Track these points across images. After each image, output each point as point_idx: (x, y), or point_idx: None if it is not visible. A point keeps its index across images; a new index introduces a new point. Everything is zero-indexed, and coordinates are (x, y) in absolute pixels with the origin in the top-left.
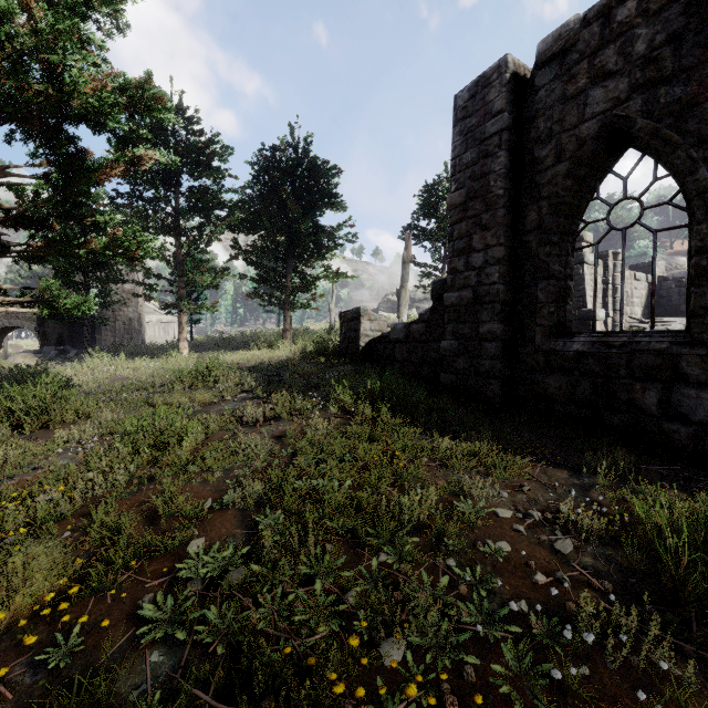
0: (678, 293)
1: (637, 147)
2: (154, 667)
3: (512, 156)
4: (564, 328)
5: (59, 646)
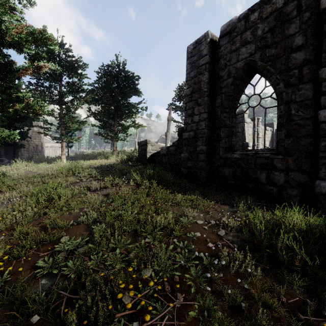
0: None
1: (259, 73)
2: (43, 285)
3: (210, 74)
4: (231, 148)
5: None
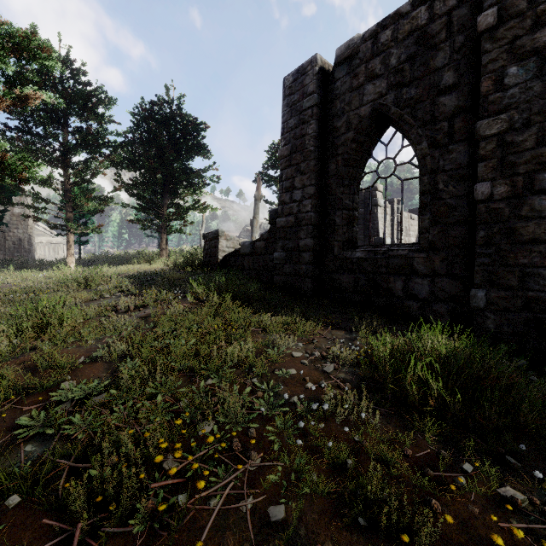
0: None
1: (393, 125)
2: (27, 453)
3: (320, 124)
4: (352, 242)
5: None
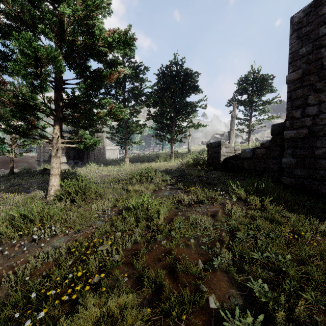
0: None
1: None
2: None
3: None
4: None
5: None
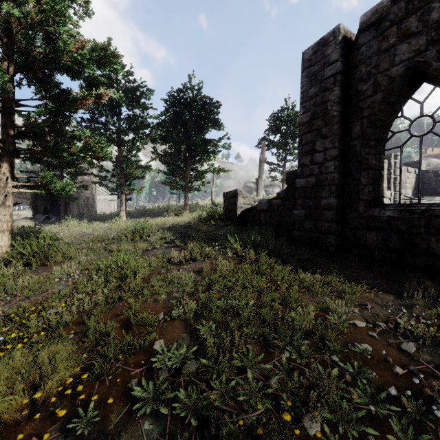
0: (435, 181)
1: (431, 82)
2: (147, 433)
3: (343, 90)
4: (378, 201)
5: (79, 416)
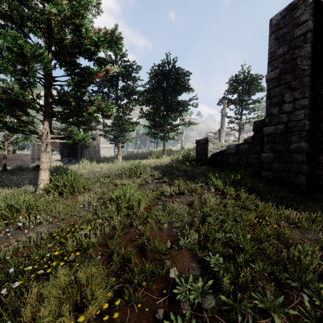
0: None
1: None
2: None
3: (313, 46)
4: None
5: None
